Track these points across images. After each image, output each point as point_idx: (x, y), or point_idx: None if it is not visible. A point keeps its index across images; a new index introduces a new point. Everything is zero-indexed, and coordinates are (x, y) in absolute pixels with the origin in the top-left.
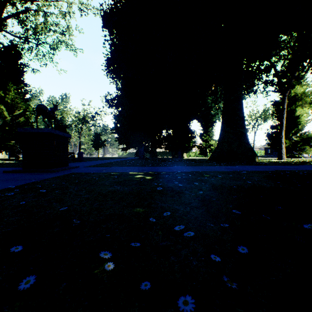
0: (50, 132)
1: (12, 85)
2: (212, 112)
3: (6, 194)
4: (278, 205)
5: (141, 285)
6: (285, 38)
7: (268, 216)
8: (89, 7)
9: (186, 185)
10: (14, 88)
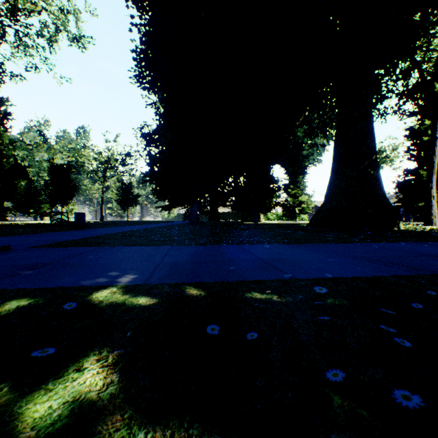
0: None
1: None
2: (304, 152)
3: None
4: None
5: None
6: None
7: None
8: None
9: None
10: None
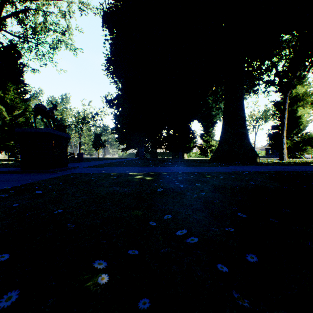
0: (48, 132)
1: (12, 84)
2: (213, 113)
3: (0, 196)
4: (285, 207)
5: (138, 303)
6: (287, 38)
7: (276, 219)
8: (89, 6)
9: (188, 186)
10: (13, 88)
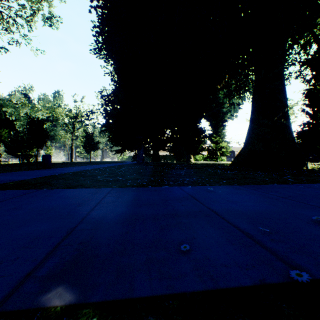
0: None
1: None
2: (224, 110)
3: None
4: None
5: None
6: None
7: None
8: None
9: None
10: None
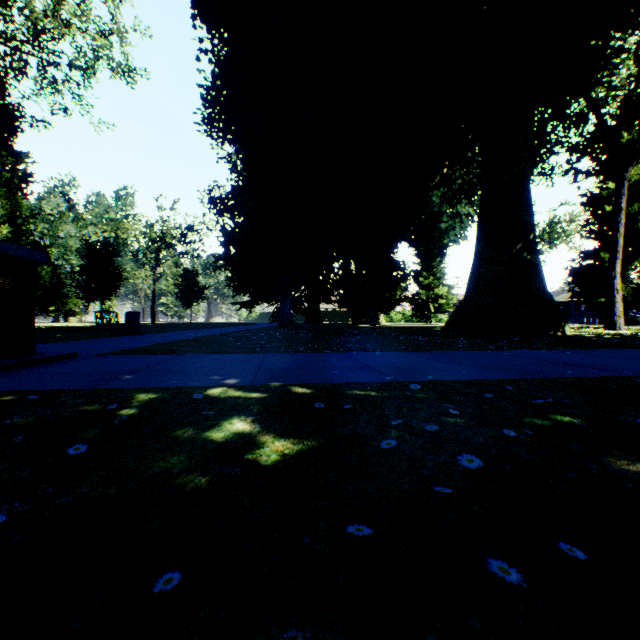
0: None
1: None
2: (442, 225)
3: None
4: None
5: None
6: None
7: None
8: None
9: None
10: None
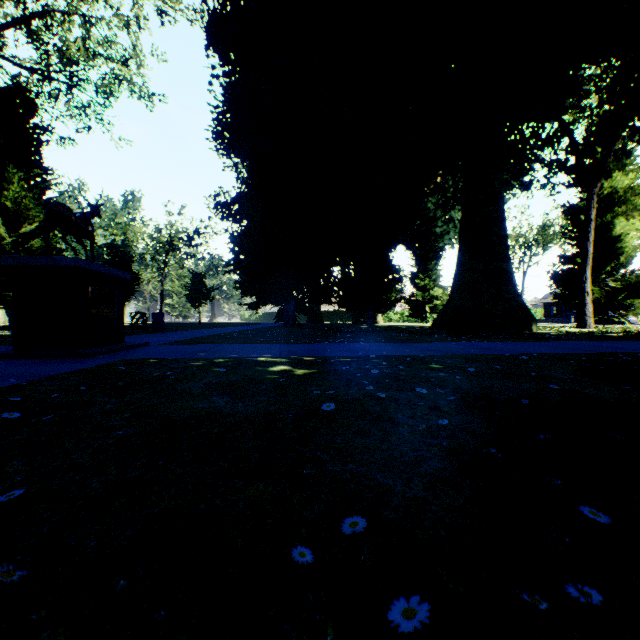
0: (77, 267)
1: (17, 170)
2: (437, 230)
3: None
4: None
5: None
6: (593, 73)
7: None
8: (179, 5)
9: (397, 396)
10: (20, 177)
